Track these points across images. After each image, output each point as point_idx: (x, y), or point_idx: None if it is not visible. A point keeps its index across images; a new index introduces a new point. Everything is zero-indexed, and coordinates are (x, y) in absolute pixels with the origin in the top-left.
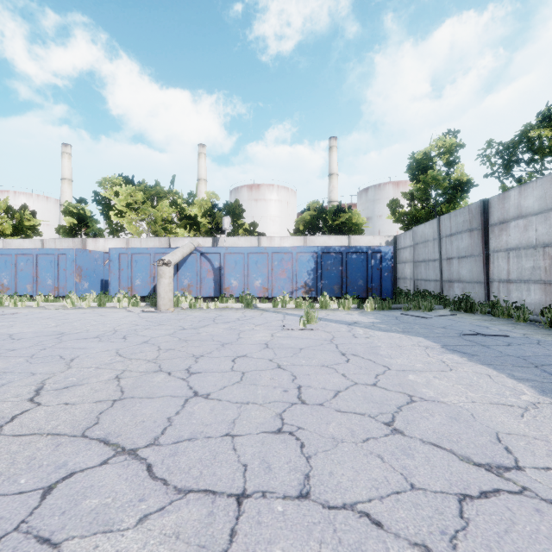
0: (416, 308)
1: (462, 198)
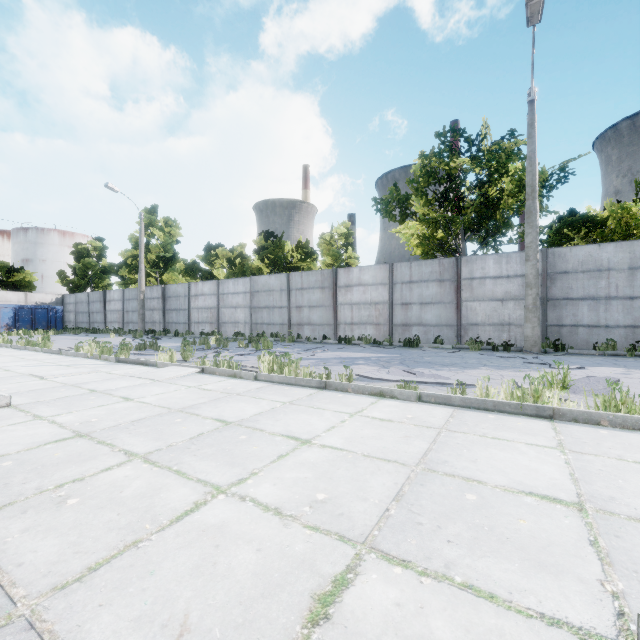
0: (74, 333)
1: (107, 278)
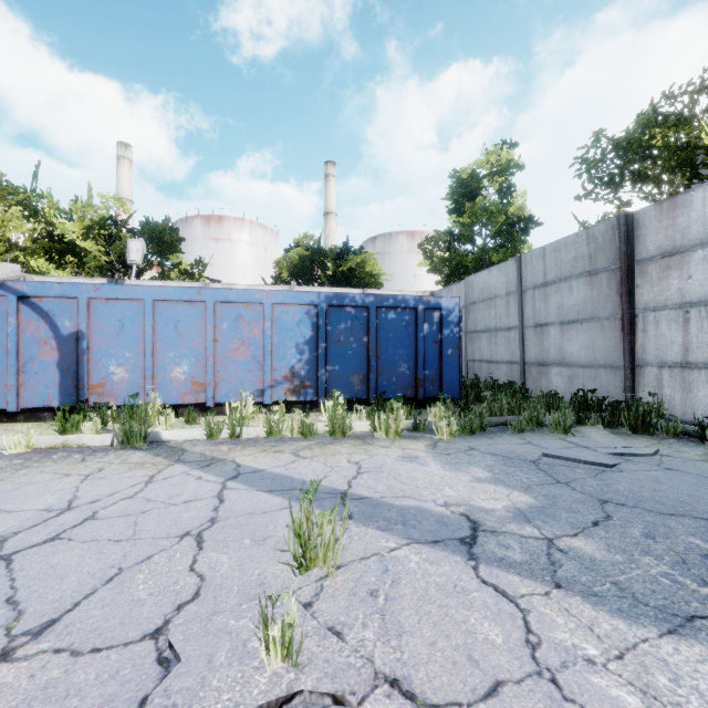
0: (531, 424)
1: (523, 241)
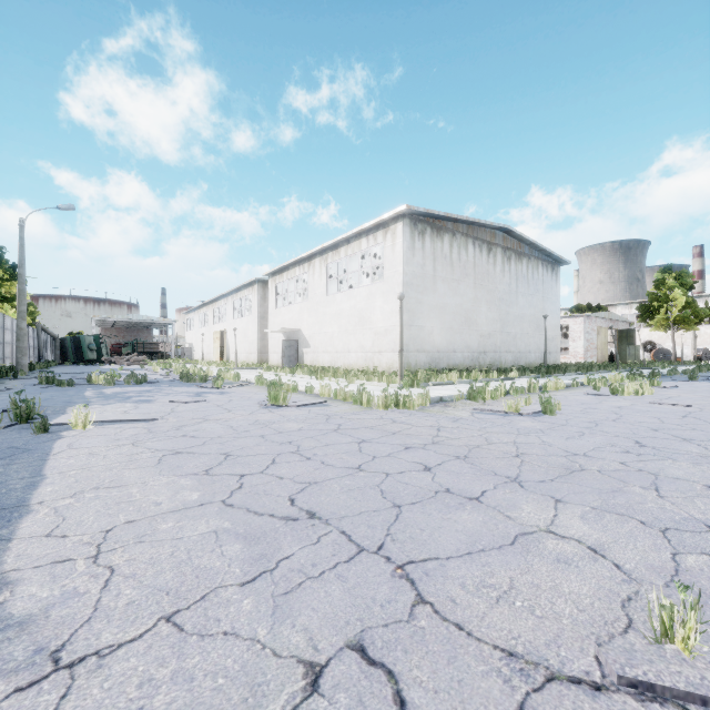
0: None
1: None
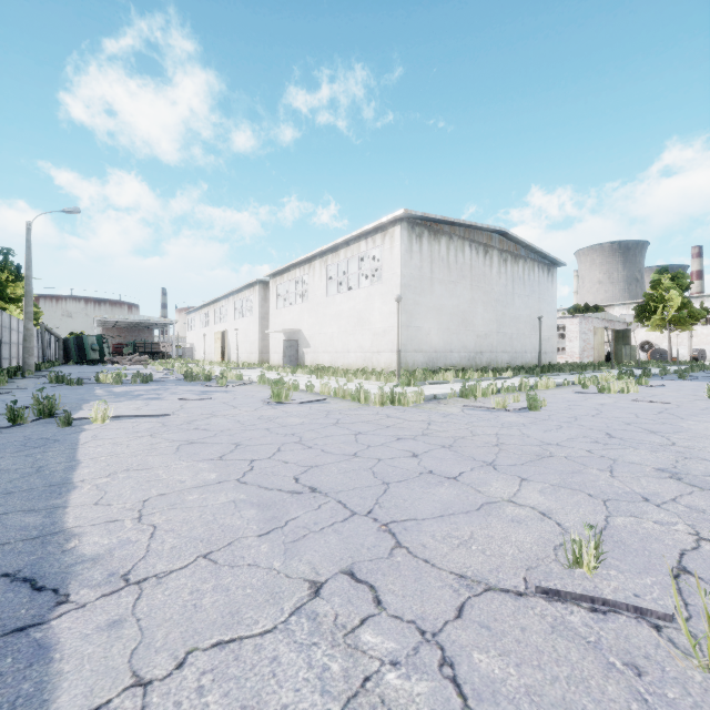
0: None
1: None
